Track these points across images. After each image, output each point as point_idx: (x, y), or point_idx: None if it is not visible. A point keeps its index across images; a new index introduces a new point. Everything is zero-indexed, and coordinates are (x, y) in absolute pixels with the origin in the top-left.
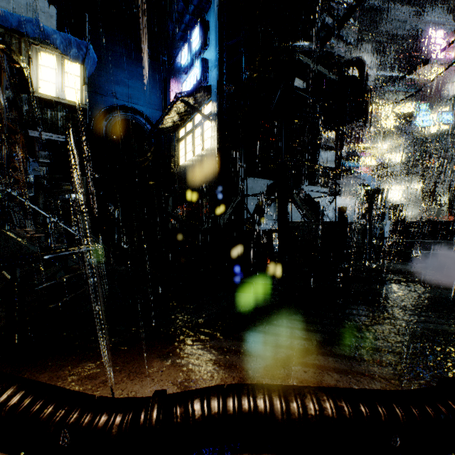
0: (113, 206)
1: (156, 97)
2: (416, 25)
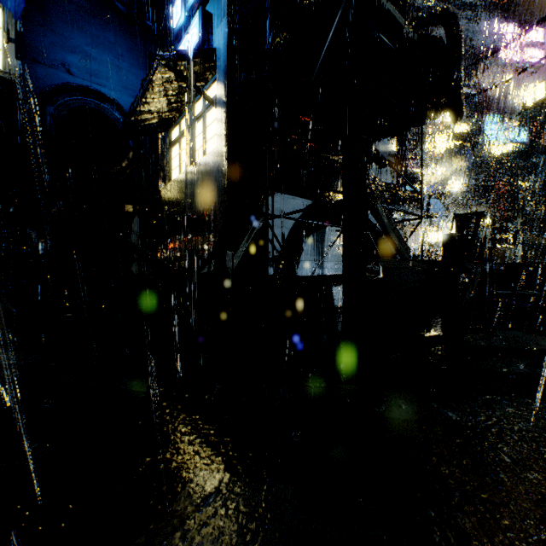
0: (34, 234)
1: (136, 80)
2: (469, 32)
